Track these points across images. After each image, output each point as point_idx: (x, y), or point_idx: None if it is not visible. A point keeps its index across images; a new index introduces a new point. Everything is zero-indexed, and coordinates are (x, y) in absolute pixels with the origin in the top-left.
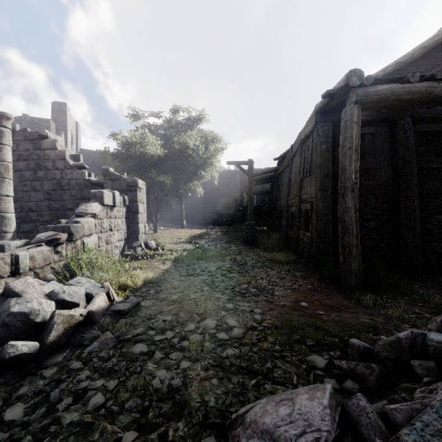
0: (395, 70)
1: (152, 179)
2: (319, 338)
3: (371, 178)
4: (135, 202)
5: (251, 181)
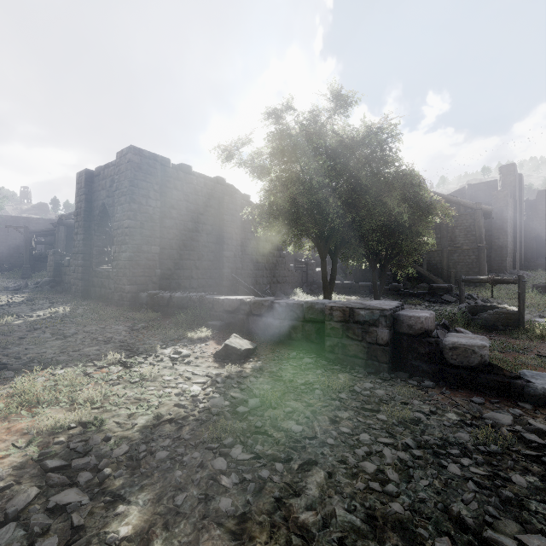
0: None
1: None
2: None
3: None
4: None
5: (27, 240)
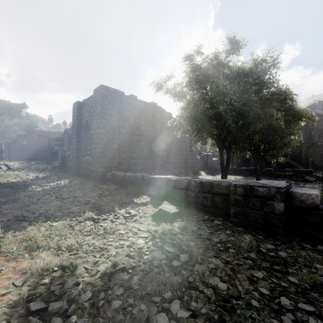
0: None
1: None
2: None
3: None
4: (2, 149)
5: (49, 143)
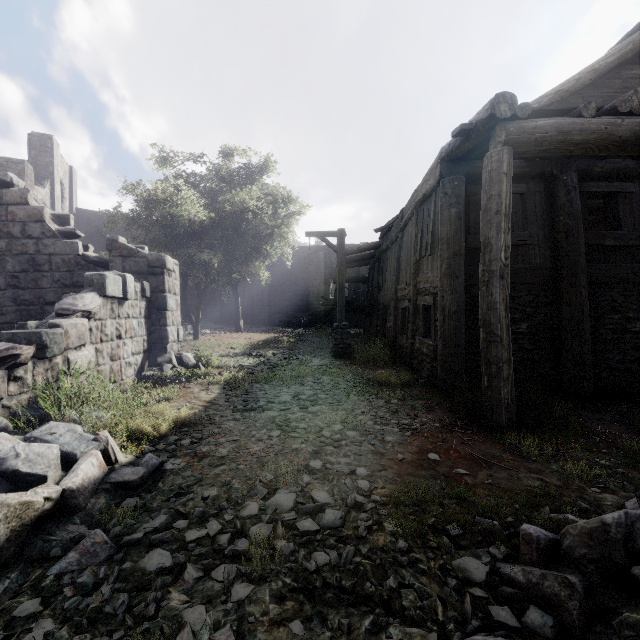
0: (553, 101)
1: (190, 257)
2: (467, 520)
3: (521, 259)
4: (162, 291)
5: (343, 262)
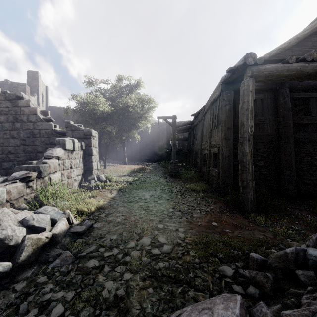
0: (277, 53)
1: (102, 129)
2: (227, 251)
3: (261, 130)
4: (90, 146)
5: (175, 131)
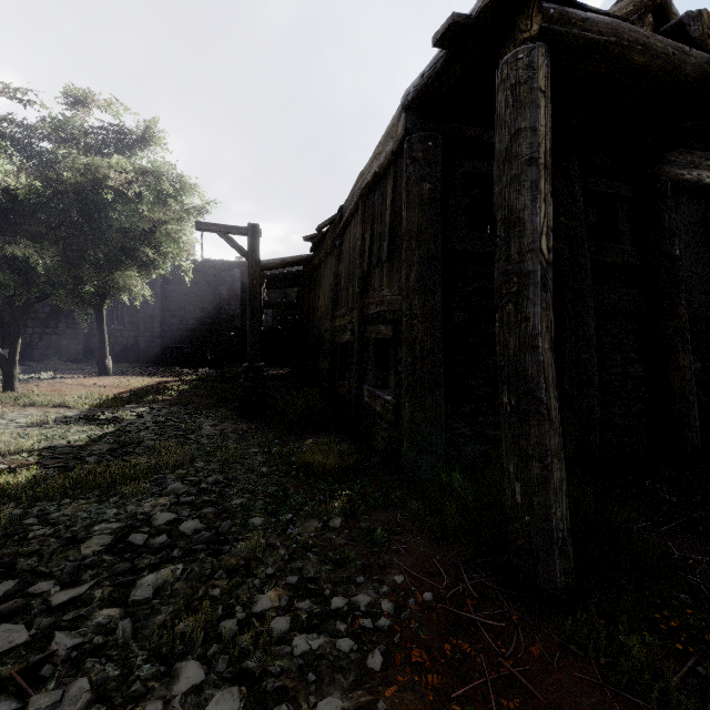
0: None
1: None
2: None
3: None
4: None
5: (256, 274)
